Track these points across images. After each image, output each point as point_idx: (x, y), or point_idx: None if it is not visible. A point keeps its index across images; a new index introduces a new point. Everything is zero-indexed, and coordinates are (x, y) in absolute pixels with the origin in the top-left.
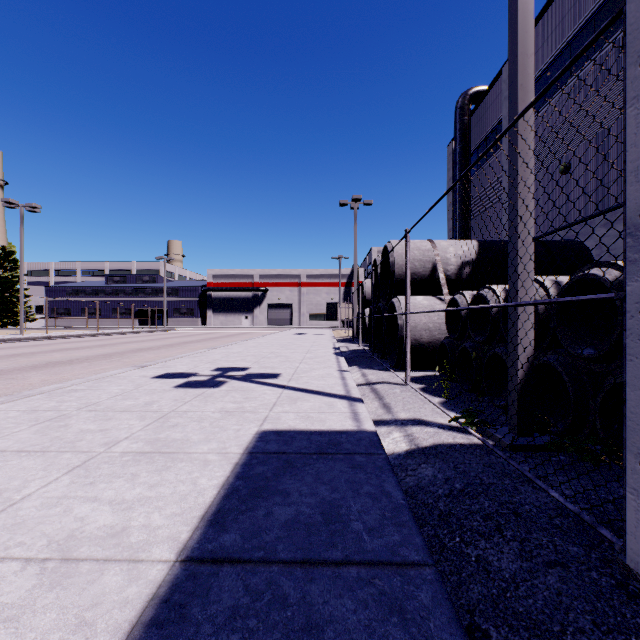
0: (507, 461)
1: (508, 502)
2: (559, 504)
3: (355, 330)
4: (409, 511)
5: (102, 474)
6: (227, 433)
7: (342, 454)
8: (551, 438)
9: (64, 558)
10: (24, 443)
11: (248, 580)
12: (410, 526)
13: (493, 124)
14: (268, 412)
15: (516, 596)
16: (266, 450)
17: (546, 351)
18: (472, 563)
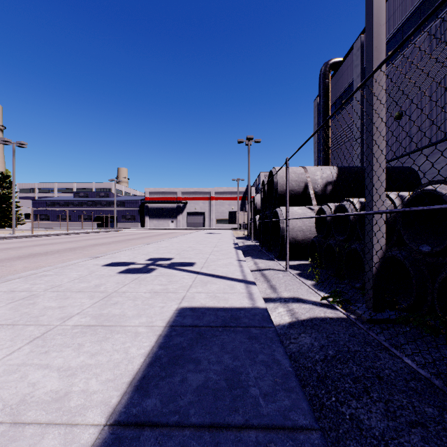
0: (367, 332)
1: (371, 367)
2: (411, 369)
3: (249, 231)
4: (295, 377)
5: (55, 344)
6: (154, 309)
7: (241, 327)
8: (399, 313)
9: (13, 422)
10: None
11: (164, 444)
12: (297, 391)
13: (346, 85)
14: (185, 292)
15: None
16: (183, 324)
17: (393, 247)
18: (347, 421)
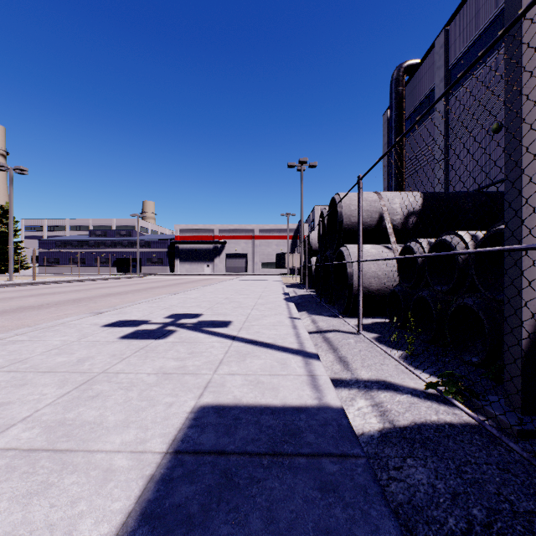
0: (532, 463)
1: None
2: None
3: (302, 277)
4: None
5: None
6: (155, 410)
7: (304, 456)
8: None
9: None
10: None
11: None
12: None
13: (426, 92)
14: (212, 374)
15: None
16: (199, 446)
17: None
18: None
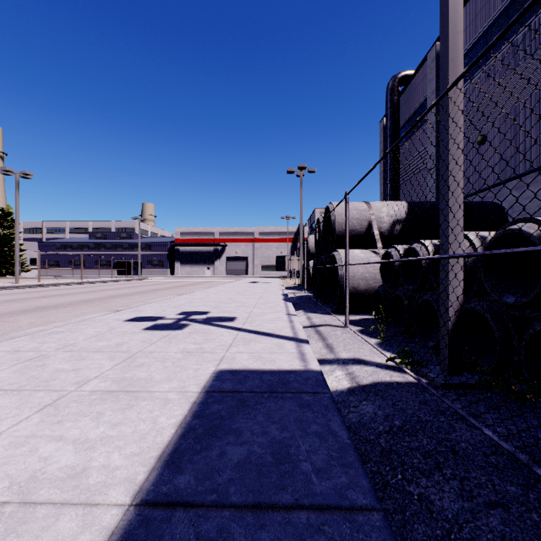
0: (441, 399)
1: (445, 439)
2: (492, 442)
3: (301, 279)
4: (354, 451)
5: (70, 413)
6: (187, 372)
7: (291, 393)
8: (479, 377)
9: (23, 501)
10: (3, 382)
11: (200, 527)
12: (356, 467)
13: (419, 103)
14: (224, 352)
15: (460, 538)
16: (222, 389)
17: (473, 298)
18: (415, 501)
